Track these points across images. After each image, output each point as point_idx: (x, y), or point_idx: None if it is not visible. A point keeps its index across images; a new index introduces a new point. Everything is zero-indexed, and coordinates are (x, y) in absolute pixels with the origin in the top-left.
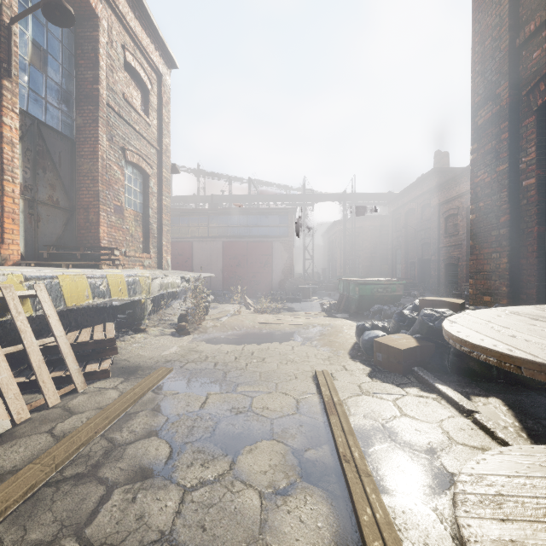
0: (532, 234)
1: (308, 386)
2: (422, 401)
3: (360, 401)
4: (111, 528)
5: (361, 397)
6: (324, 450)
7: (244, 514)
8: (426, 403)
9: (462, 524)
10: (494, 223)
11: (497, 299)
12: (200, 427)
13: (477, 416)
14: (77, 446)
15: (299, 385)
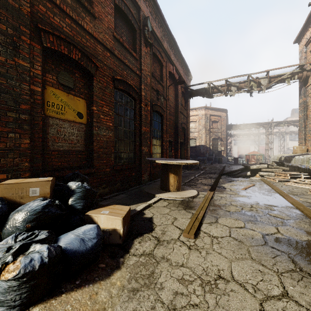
0: (39, 125)
1: (206, 228)
2: (155, 211)
3: (183, 215)
4: (266, 206)
5: (180, 217)
6: (211, 208)
7: (235, 203)
8: (155, 210)
9: (192, 195)
10: (12, 105)
11: (18, 174)
12: (265, 219)
13: (152, 202)
14: (310, 216)
15: (213, 229)
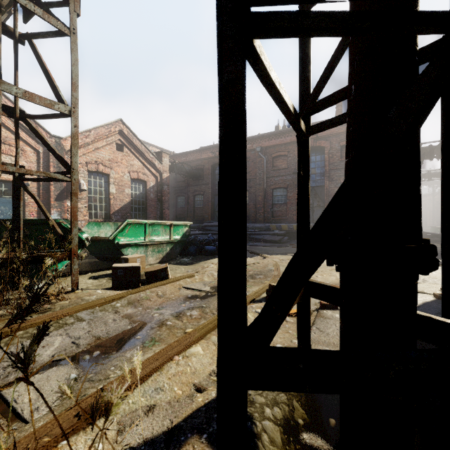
0: None
1: None
2: None
3: None
4: None
5: None
6: None
7: None
8: None
9: None
10: None
11: None
12: None
13: None
14: None
15: None
